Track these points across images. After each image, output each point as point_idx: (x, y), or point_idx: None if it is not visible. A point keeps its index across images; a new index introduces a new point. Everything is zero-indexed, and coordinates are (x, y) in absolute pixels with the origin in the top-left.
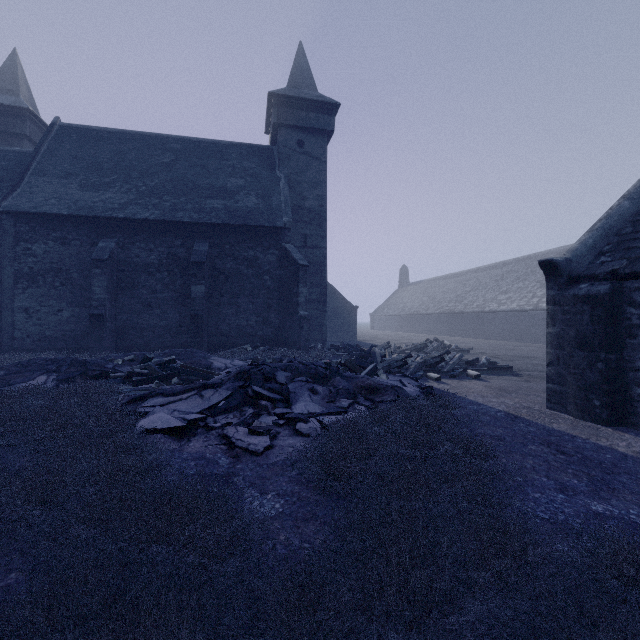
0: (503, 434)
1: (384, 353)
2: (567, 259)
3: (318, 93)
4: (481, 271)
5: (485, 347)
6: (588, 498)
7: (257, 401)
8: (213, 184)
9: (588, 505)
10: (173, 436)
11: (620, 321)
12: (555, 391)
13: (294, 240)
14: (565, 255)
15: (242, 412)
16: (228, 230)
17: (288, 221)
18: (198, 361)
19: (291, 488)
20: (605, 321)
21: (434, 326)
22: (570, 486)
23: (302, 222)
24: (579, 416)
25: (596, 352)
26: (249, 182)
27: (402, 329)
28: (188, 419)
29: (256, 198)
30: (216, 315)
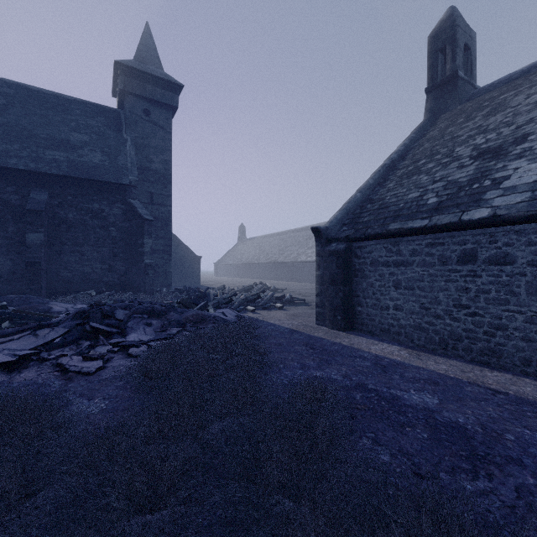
0: (283, 342)
1: (217, 293)
2: (326, 227)
3: (164, 72)
4: (297, 232)
5: (296, 287)
6: (314, 370)
7: (95, 335)
8: (54, 136)
9: (313, 373)
10: (2, 371)
11: (351, 267)
12: (320, 313)
13: (141, 197)
14: (326, 224)
15: (79, 345)
16: (71, 182)
17: (134, 180)
18: (35, 306)
19: (116, 393)
20: (343, 267)
21: (263, 273)
22: (308, 365)
23: (148, 182)
24: (331, 327)
25: (339, 286)
26: (94, 139)
27: (240, 275)
28: (19, 354)
29: (102, 155)
30: (57, 262)
